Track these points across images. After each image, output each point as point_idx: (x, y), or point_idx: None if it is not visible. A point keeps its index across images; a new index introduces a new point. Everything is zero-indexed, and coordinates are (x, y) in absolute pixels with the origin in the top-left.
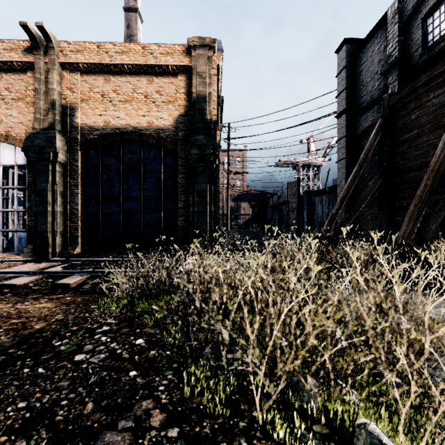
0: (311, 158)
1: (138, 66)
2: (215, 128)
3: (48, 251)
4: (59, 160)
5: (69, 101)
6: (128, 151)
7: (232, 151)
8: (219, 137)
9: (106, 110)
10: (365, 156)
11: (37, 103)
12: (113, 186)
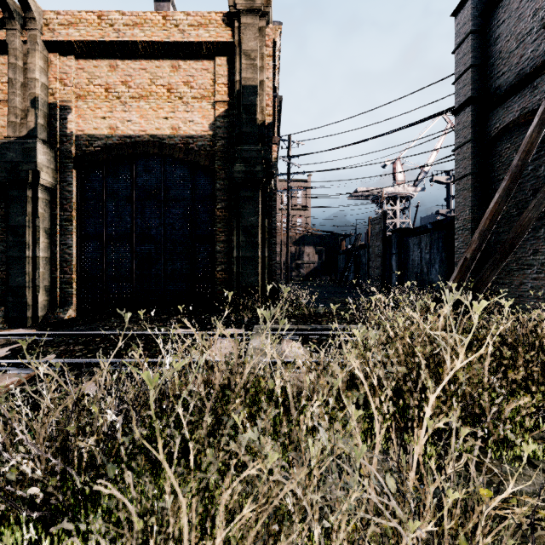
0: (398, 188)
1: (156, 44)
2: (270, 135)
3: (26, 315)
4: (42, 182)
5: (59, 98)
6: (143, 170)
7: (294, 175)
8: (275, 153)
9: (111, 110)
10: (521, 162)
11: (12, 100)
12: (122, 221)
